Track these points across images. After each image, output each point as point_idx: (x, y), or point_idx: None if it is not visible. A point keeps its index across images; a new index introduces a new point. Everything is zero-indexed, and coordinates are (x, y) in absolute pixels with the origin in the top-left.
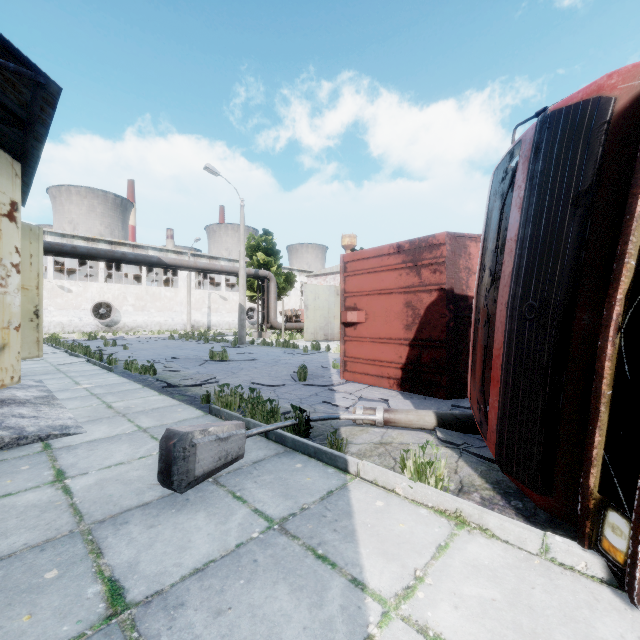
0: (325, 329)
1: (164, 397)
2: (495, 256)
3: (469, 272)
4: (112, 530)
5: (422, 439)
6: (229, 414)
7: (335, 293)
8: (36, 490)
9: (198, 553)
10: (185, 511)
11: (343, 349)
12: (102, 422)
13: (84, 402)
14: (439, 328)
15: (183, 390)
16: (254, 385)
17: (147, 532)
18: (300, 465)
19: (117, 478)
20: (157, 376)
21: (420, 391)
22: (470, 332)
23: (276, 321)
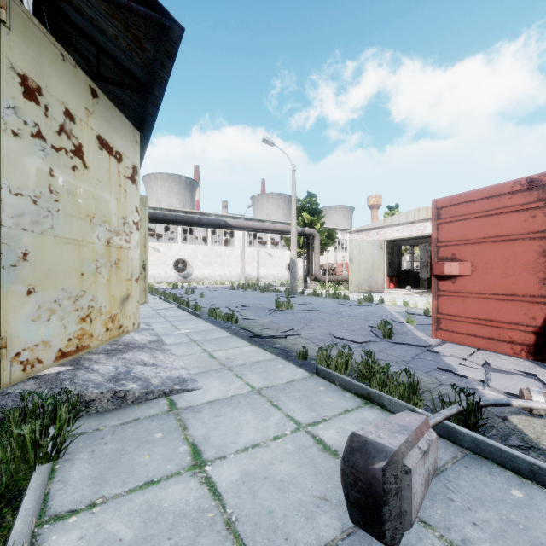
0: (369, 281)
1: (256, 348)
2: None
3: None
4: None
5: None
6: (346, 381)
7: (379, 247)
8: (178, 480)
9: None
10: None
11: (435, 305)
12: (212, 376)
13: (188, 349)
14: None
15: (270, 341)
16: (337, 339)
17: None
18: (519, 493)
19: (264, 474)
20: (238, 324)
21: None
22: None
23: (320, 274)
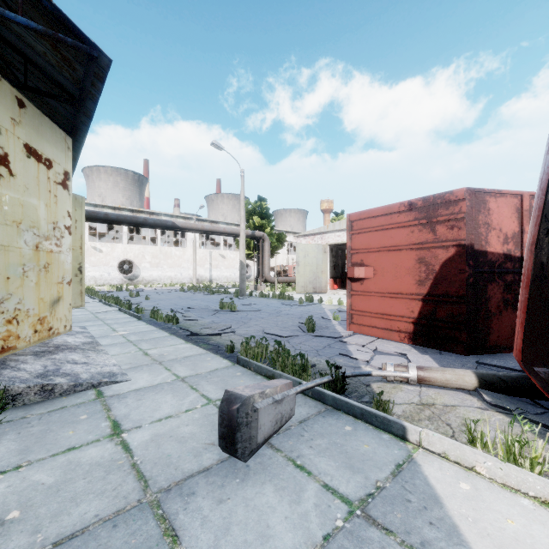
0: (314, 283)
1: (191, 345)
2: (548, 208)
3: (488, 227)
4: (181, 503)
5: (465, 401)
6: (258, 366)
7: (322, 251)
8: (97, 444)
9: (283, 546)
10: (250, 482)
11: (349, 303)
12: (143, 369)
13: (123, 349)
14: (457, 284)
15: (205, 339)
16: (267, 335)
17: (218, 509)
18: (349, 428)
19: (170, 434)
20: (179, 324)
21: (435, 346)
22: (489, 288)
23: (269, 276)
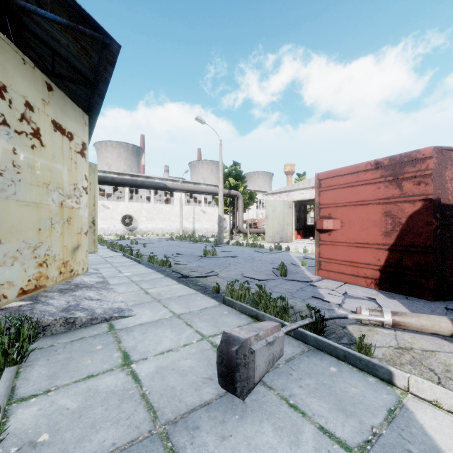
0: (280, 233)
1: (182, 286)
2: None
3: None
4: (187, 437)
5: (443, 346)
6: (243, 306)
7: (288, 206)
8: (111, 373)
9: None
10: (248, 419)
11: (317, 251)
12: (145, 306)
13: (128, 288)
14: (424, 235)
15: (194, 280)
16: (246, 278)
17: (222, 446)
18: (334, 369)
19: (172, 367)
20: (171, 268)
21: (401, 291)
22: None
23: (243, 227)
